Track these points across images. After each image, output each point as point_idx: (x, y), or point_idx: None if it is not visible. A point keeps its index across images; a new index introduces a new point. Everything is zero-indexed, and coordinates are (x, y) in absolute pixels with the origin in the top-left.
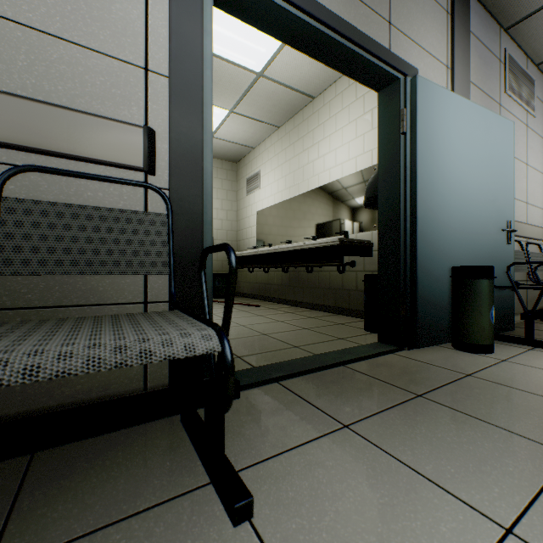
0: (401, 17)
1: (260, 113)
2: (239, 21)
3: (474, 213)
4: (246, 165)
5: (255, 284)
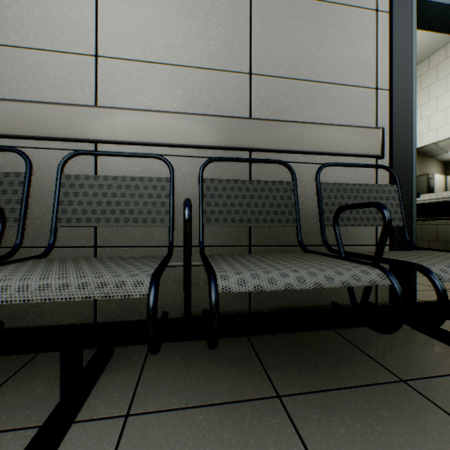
0: None
1: None
2: None
3: None
4: None
5: None
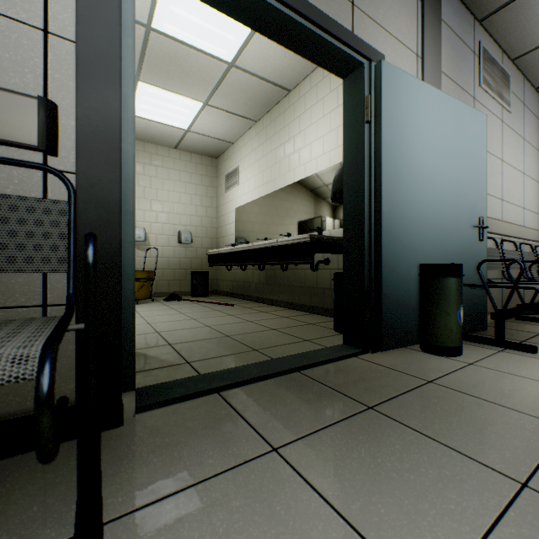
0: None
1: (235, 106)
2: (204, 5)
3: (444, 208)
4: (225, 160)
5: (234, 282)
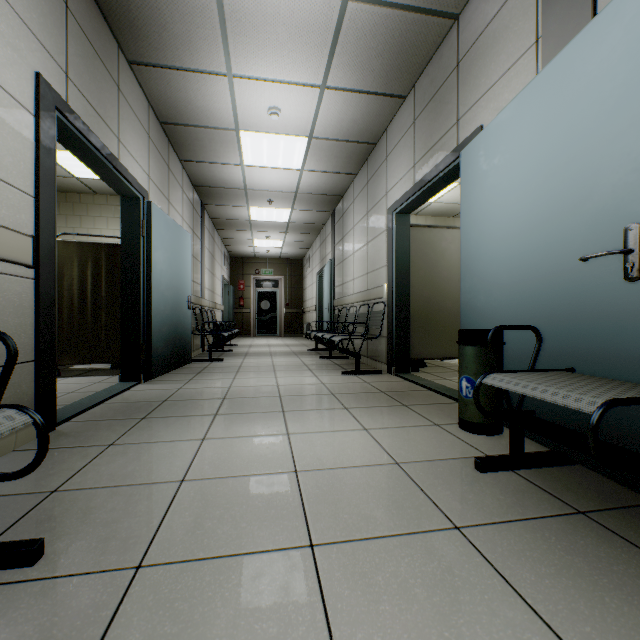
0: (468, 97)
1: None
2: None
3: (529, 250)
4: None
5: None
